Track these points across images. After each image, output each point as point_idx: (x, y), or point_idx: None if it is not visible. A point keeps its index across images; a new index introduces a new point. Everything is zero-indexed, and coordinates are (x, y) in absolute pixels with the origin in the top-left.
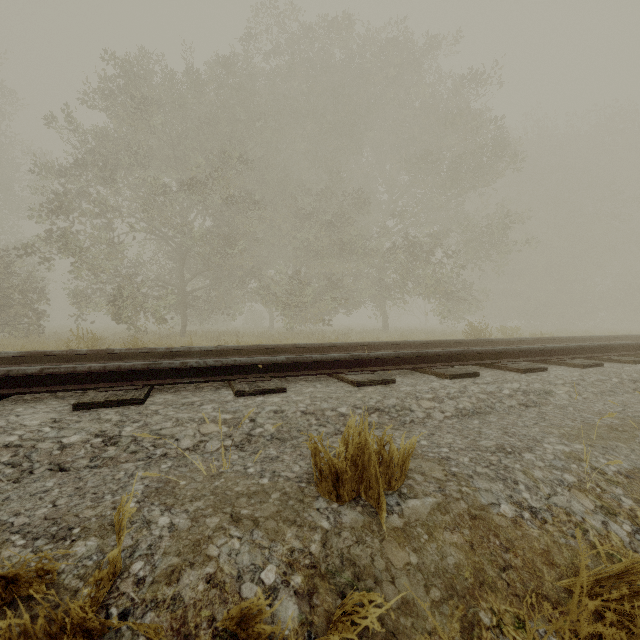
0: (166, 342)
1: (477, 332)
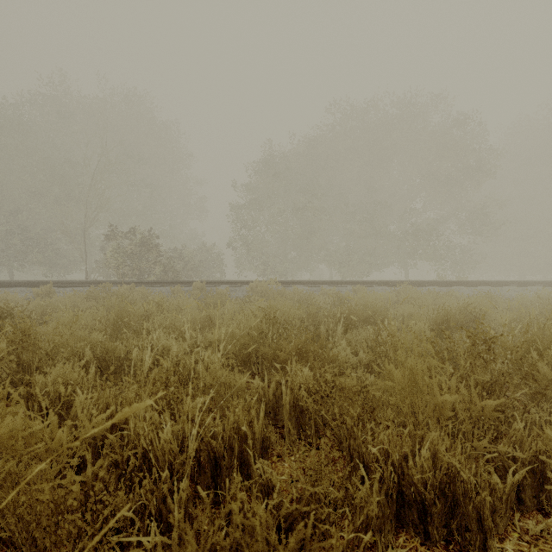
0: None
1: (441, 279)
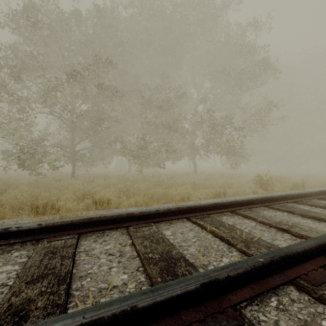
0: (55, 185)
1: (264, 181)
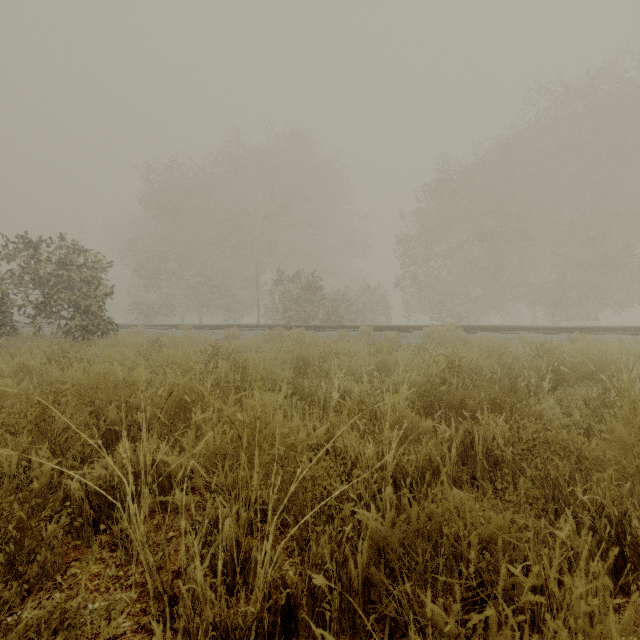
0: None
1: None
